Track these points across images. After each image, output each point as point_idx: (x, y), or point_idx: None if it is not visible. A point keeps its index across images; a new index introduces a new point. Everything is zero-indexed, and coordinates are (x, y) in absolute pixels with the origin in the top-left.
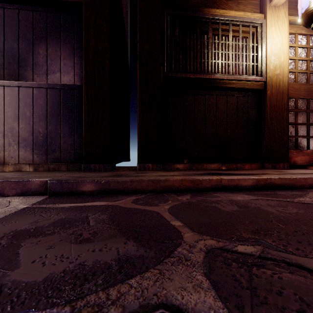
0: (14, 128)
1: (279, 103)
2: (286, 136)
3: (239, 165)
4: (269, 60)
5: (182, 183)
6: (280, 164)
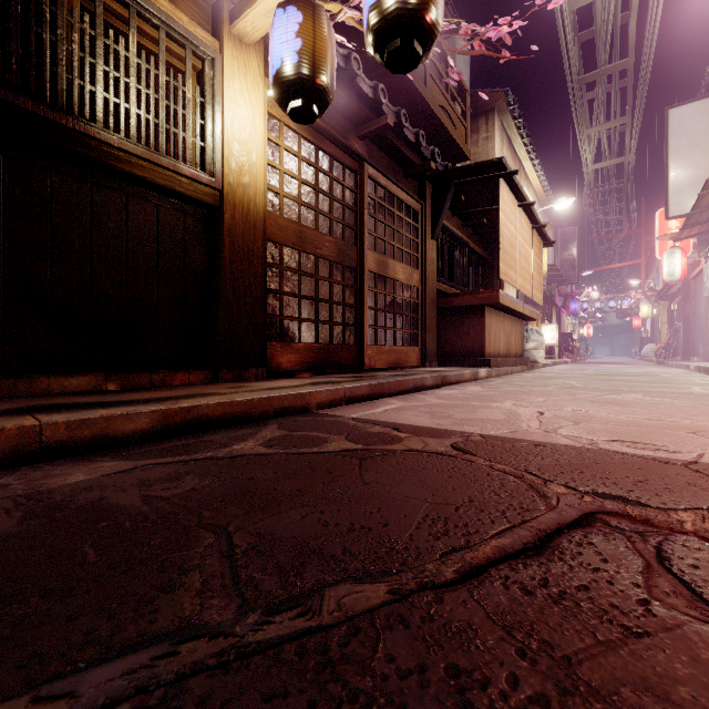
0: None
1: (248, 245)
2: (262, 315)
3: (159, 376)
4: (228, 147)
5: None
6: (250, 370)
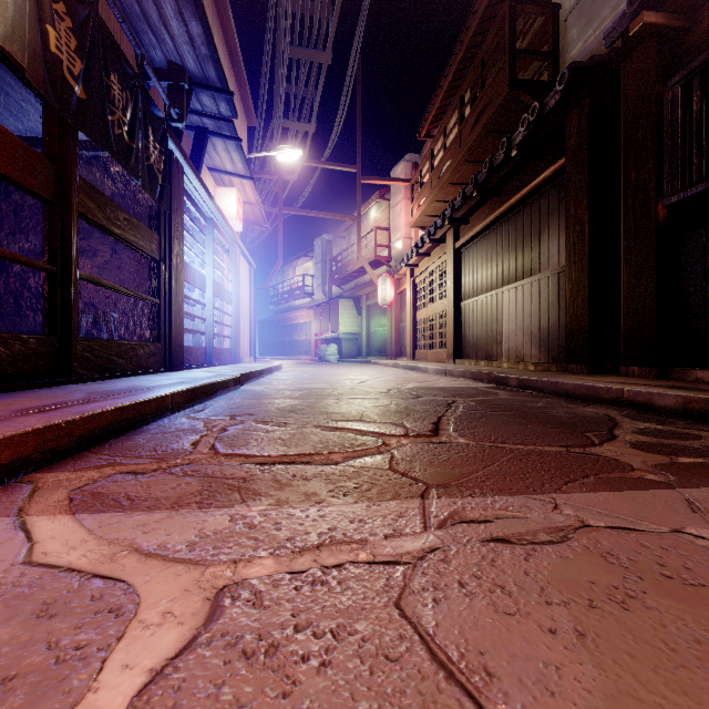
0: (528, 326)
1: None
2: None
3: None
4: None
5: (577, 389)
6: None
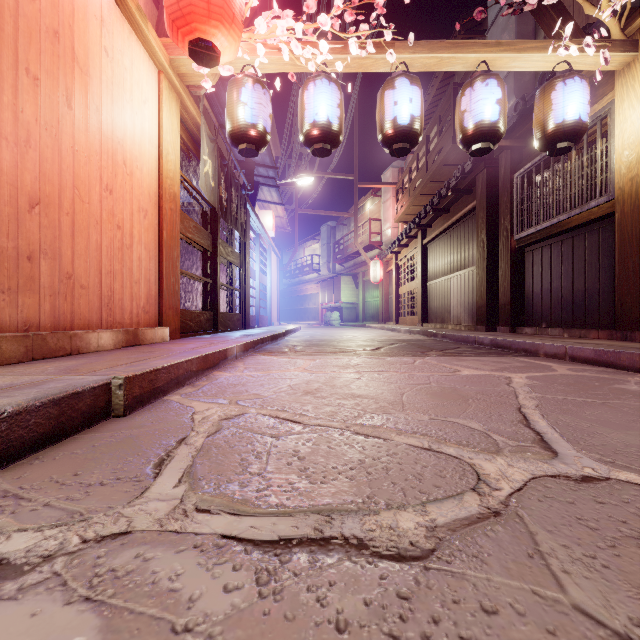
0: (463, 301)
1: (635, 226)
2: None
3: (583, 332)
4: (618, 162)
5: (462, 337)
6: (636, 333)
